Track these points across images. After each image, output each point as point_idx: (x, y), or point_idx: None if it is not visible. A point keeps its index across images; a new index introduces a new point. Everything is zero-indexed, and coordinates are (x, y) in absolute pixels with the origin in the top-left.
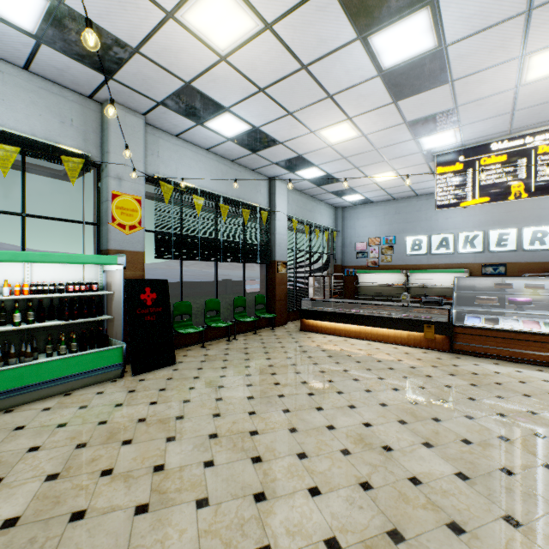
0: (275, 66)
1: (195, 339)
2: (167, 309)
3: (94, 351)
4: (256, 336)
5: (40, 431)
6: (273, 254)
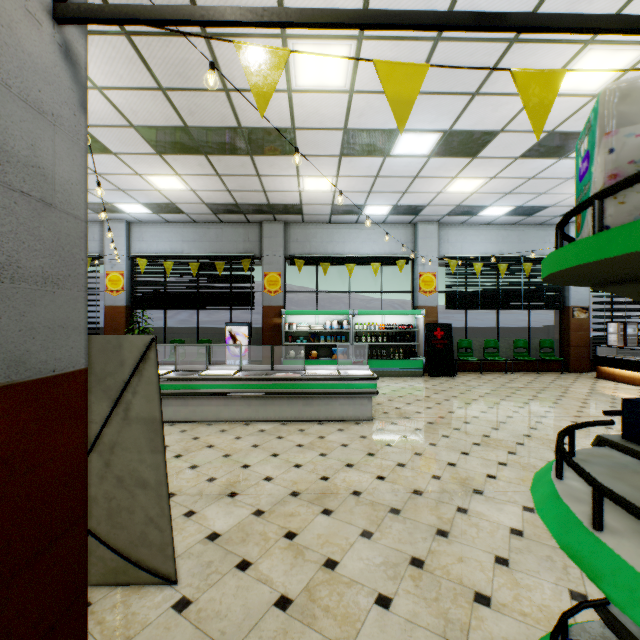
0: (509, 184)
1: (476, 368)
2: (450, 342)
3: (409, 359)
4: (535, 375)
5: (389, 383)
6: (566, 300)
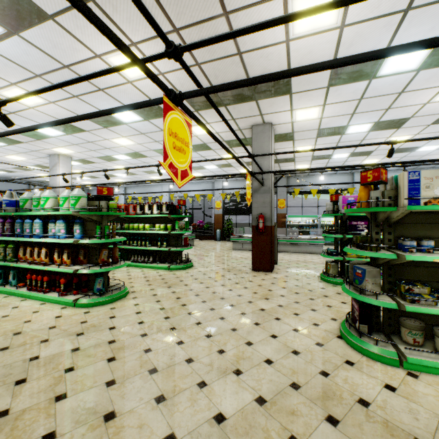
0: (393, 159)
1: None
2: None
3: None
4: None
5: None
6: None
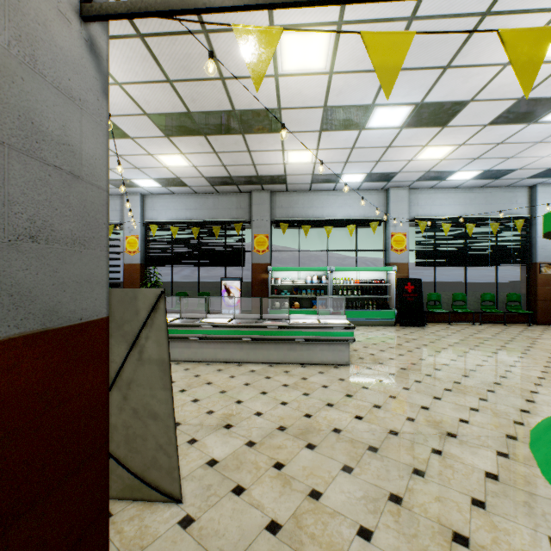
0: (477, 150)
1: (444, 319)
2: (420, 295)
3: (382, 310)
4: (502, 326)
5: (363, 331)
6: (533, 256)
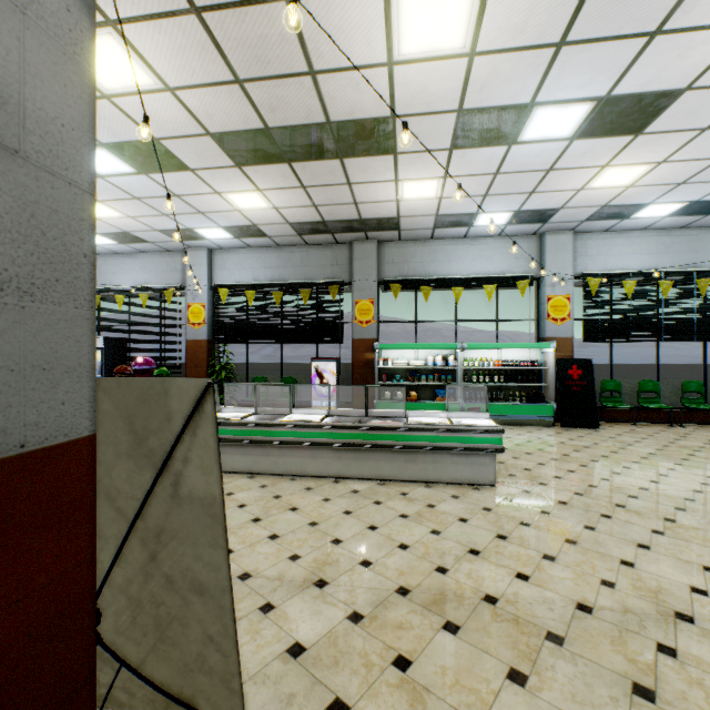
0: (685, 170)
1: (626, 417)
2: (591, 383)
3: (535, 404)
4: None
5: (509, 434)
6: None
